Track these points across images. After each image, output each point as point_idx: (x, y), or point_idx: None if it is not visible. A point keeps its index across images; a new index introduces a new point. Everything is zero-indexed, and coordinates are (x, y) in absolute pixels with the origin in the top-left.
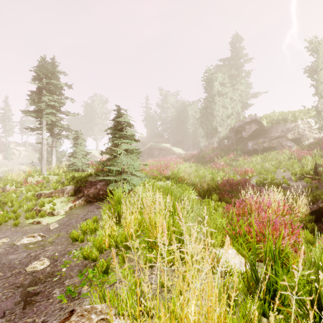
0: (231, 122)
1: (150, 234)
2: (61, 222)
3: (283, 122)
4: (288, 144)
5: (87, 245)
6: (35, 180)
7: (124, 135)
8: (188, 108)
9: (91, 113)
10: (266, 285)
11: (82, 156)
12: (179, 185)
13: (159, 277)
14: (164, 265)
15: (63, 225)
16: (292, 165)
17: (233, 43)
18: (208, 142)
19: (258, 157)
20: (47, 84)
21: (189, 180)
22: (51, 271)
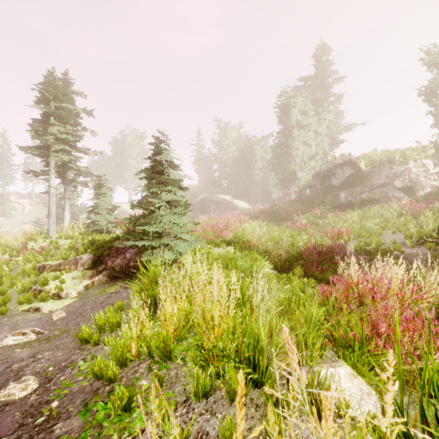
0: (315, 165)
1: (203, 337)
2: (71, 309)
3: (389, 164)
4: (396, 194)
5: (103, 351)
6: (38, 246)
7: (165, 180)
8: (255, 146)
9: (121, 153)
10: None
11: (106, 211)
12: (246, 254)
13: None
14: None
15: (73, 314)
16: (406, 225)
17: (318, 56)
18: (282, 192)
19: (354, 213)
20: (57, 109)
21: (259, 246)
22: (36, 403)
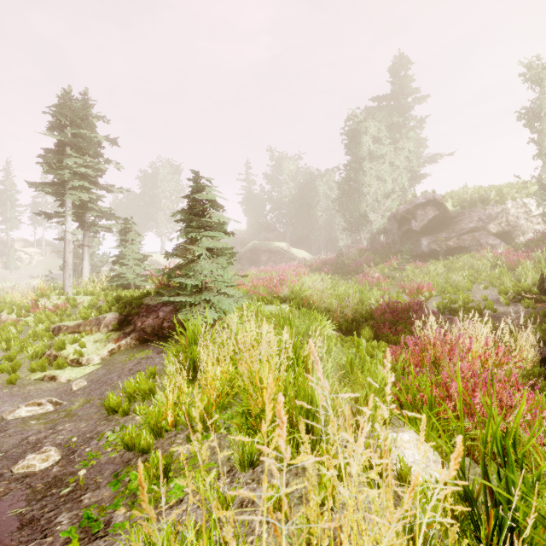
0: (391, 205)
1: (250, 402)
2: (93, 377)
3: (482, 204)
4: (490, 241)
5: (133, 421)
6: (51, 303)
7: (206, 223)
8: (318, 182)
9: (152, 191)
10: (494, 516)
11: (134, 262)
12: (304, 312)
13: (265, 536)
14: (281, 517)
15: (96, 383)
16: (500, 278)
17: (396, 70)
18: (351, 239)
19: (438, 264)
20: (74, 137)
21: (321, 303)
22: (60, 474)
